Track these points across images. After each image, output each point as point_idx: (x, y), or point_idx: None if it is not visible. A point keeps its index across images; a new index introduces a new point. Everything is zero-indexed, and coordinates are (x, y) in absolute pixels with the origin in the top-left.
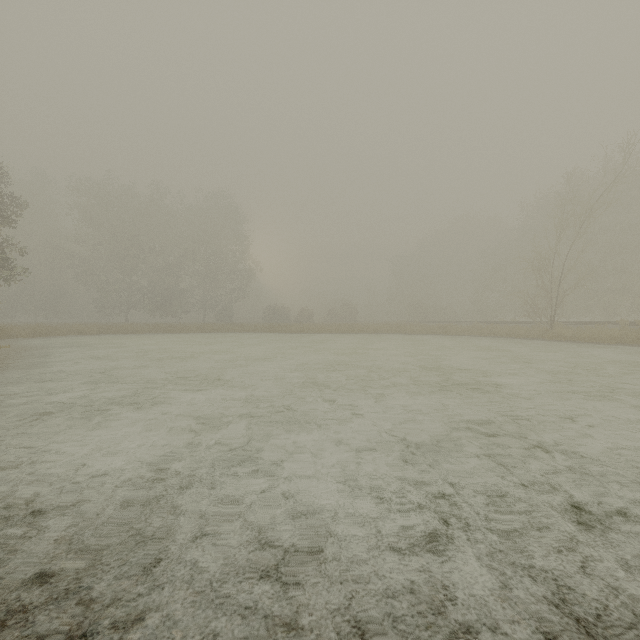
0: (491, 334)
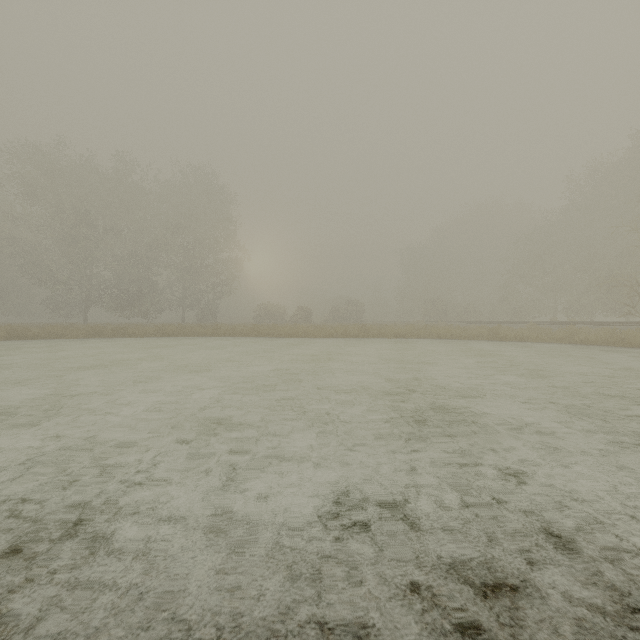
0: (574, 341)
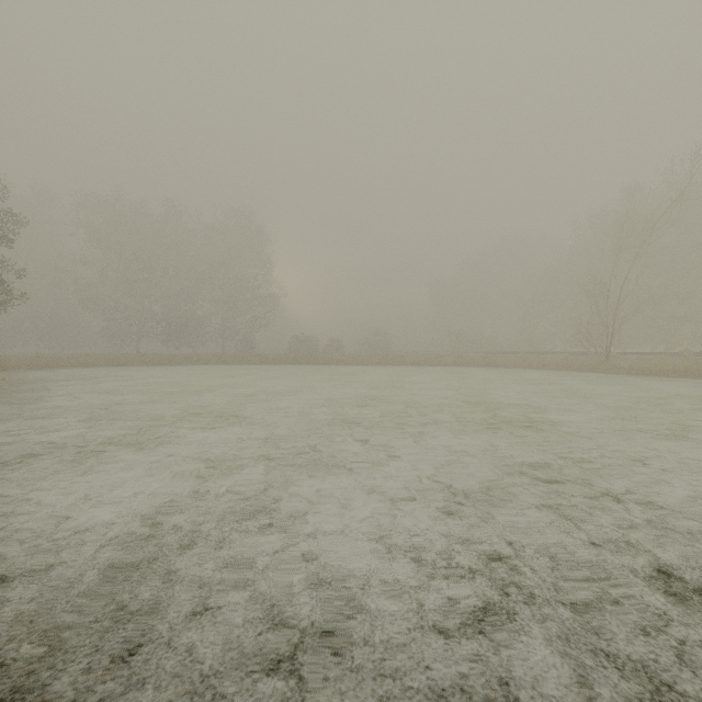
0: (540, 366)
